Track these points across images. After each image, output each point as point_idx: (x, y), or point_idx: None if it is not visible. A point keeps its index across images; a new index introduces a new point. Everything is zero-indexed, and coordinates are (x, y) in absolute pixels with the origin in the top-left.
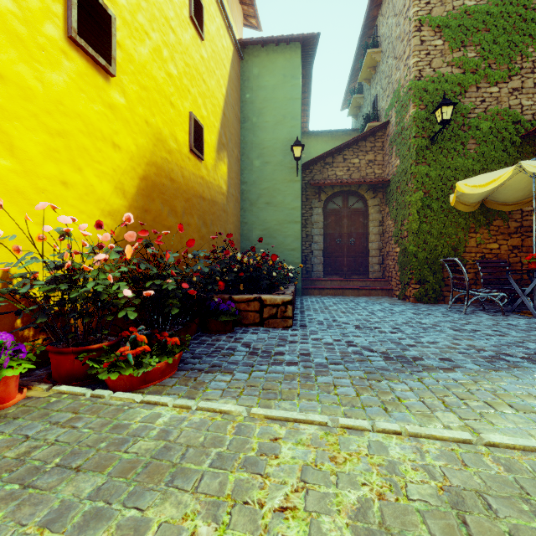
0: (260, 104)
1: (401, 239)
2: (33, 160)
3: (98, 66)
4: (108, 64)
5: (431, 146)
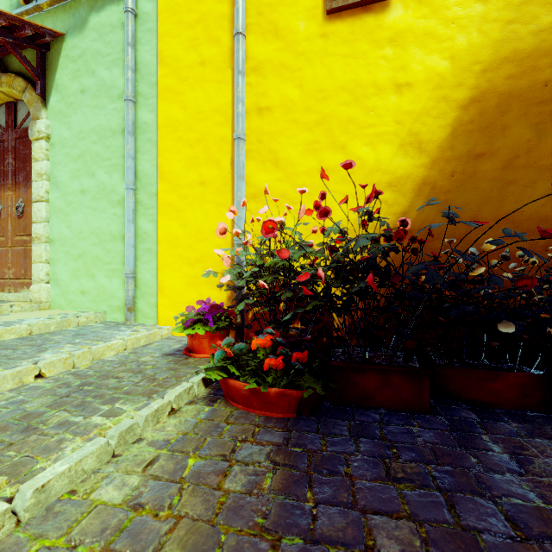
0: None
1: None
2: (293, 163)
3: (369, 6)
4: None
5: None
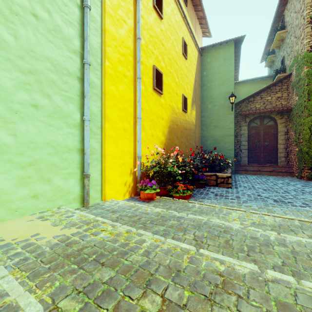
0: (211, 76)
1: (299, 143)
2: (147, 130)
3: (159, 93)
4: (161, 91)
5: None
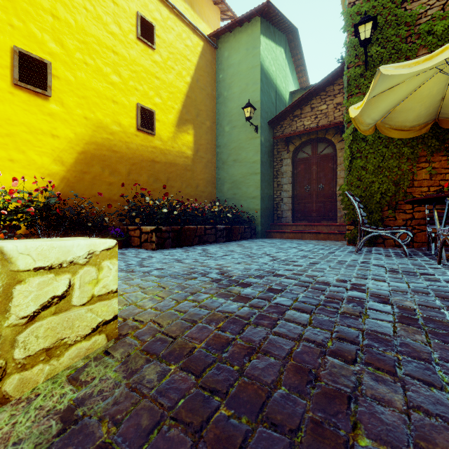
0: (229, 79)
1: None
2: None
3: (39, 94)
4: (44, 91)
5: (366, 73)
